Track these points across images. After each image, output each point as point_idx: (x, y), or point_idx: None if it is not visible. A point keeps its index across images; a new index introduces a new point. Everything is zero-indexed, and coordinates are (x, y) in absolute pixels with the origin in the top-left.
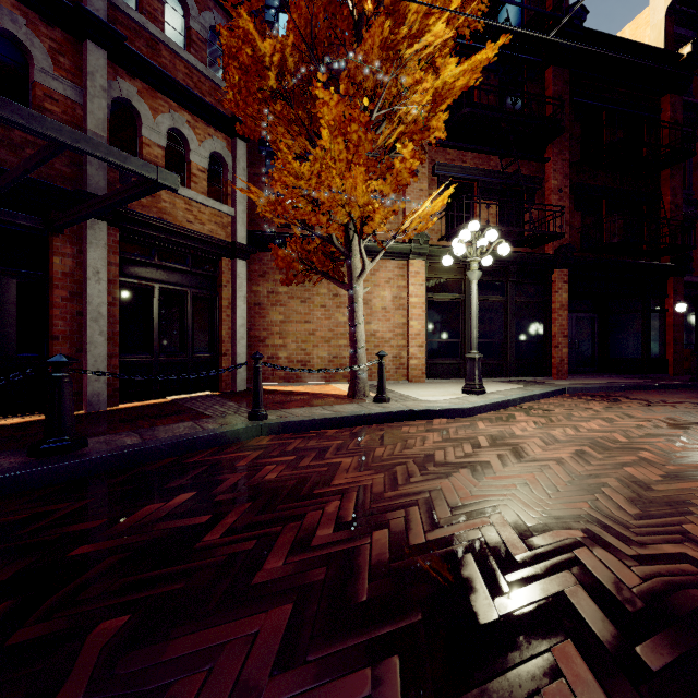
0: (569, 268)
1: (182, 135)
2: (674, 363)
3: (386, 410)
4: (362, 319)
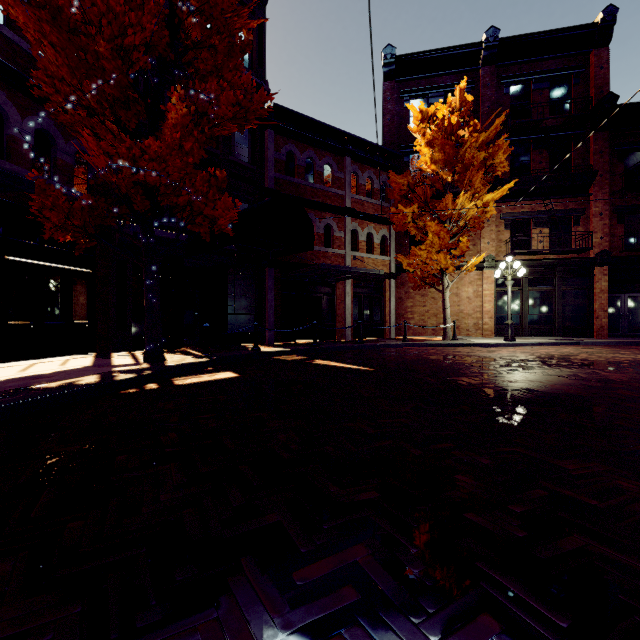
0: (608, 265)
1: (371, 233)
2: None
3: (453, 342)
4: (448, 306)
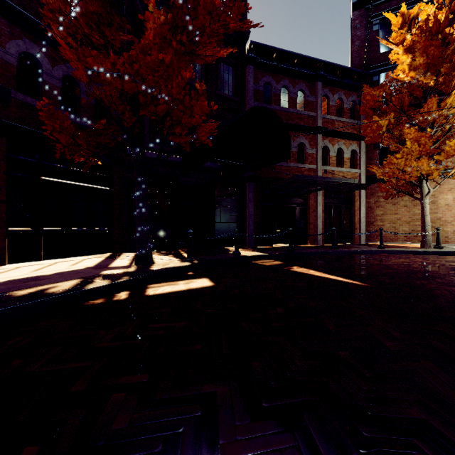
0: None
1: (341, 149)
2: None
3: (439, 250)
4: (428, 213)
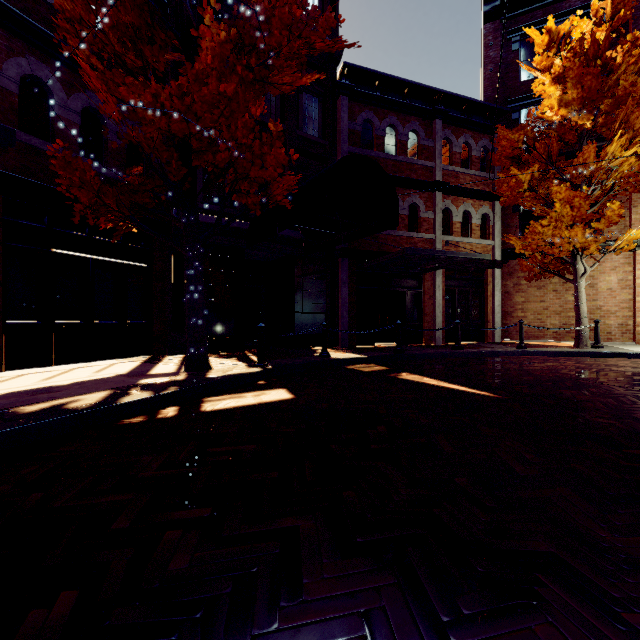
0: None
1: (468, 212)
2: None
3: (598, 351)
4: (584, 300)
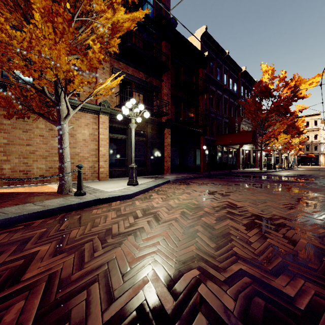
0: (171, 129)
1: None
2: (203, 168)
3: (82, 201)
4: (68, 144)
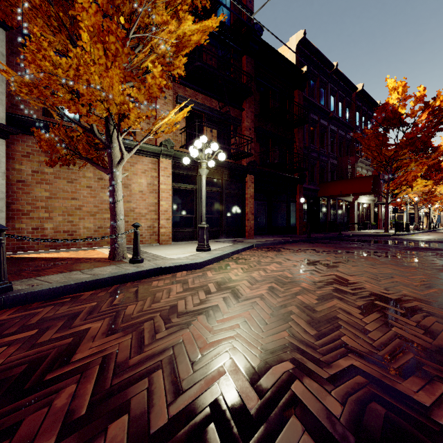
0: (254, 175)
1: None
2: (299, 229)
3: (140, 269)
4: (121, 197)
